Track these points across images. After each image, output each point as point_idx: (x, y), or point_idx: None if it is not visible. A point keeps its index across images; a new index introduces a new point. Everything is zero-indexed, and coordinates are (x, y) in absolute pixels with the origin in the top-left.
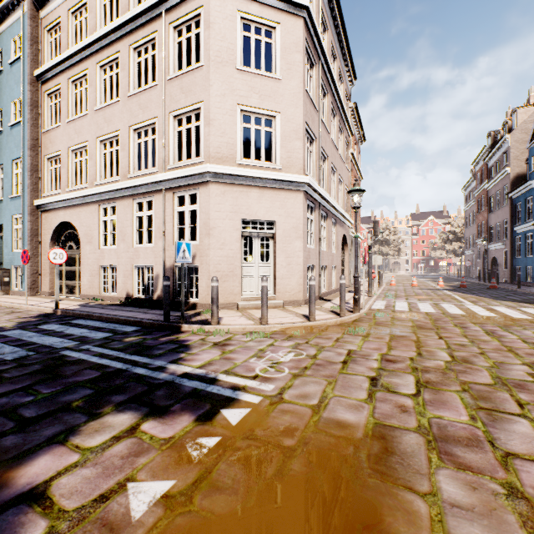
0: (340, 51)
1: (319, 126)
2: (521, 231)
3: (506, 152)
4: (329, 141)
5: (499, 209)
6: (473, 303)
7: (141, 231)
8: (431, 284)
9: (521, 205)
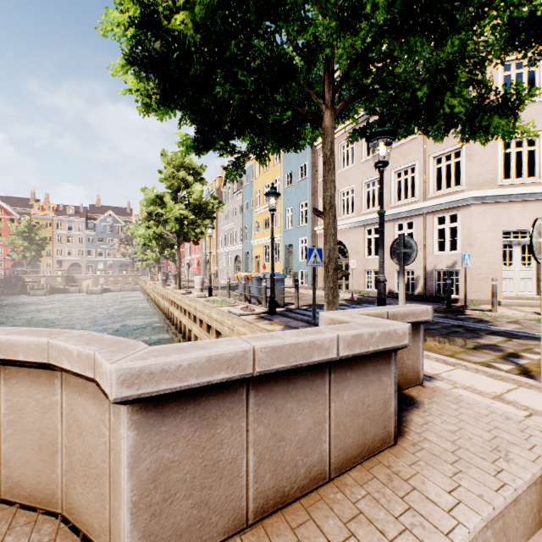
0: None
1: None
2: None
3: None
4: None
5: None
6: None
7: (370, 242)
8: None
9: None
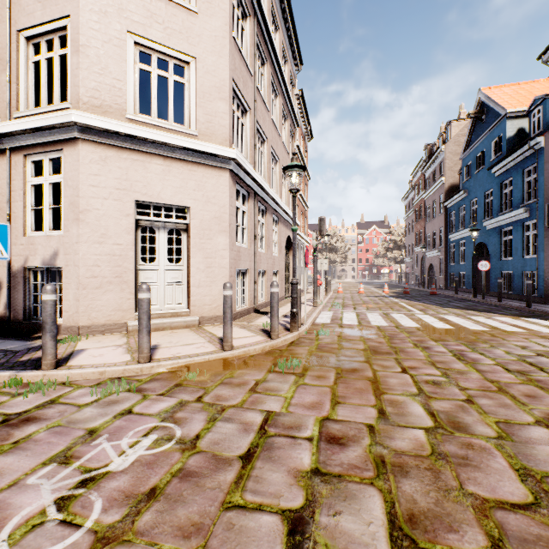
0: (283, 22)
1: (254, 95)
2: (455, 239)
3: (442, 163)
4: (269, 121)
5: (435, 218)
6: (422, 311)
7: None
8: (377, 290)
9: (455, 214)
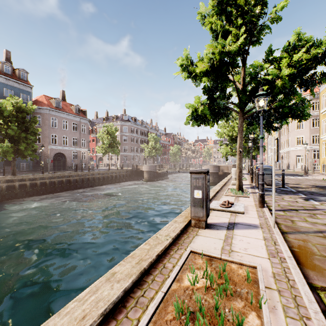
0: None
1: None
2: None
3: None
4: None
5: None
6: None
7: None
8: None
9: None
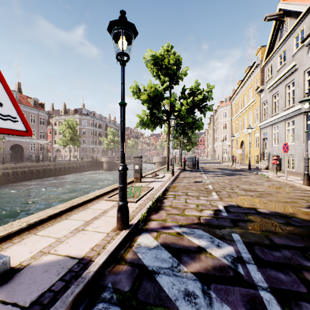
0: None
1: None
2: None
3: None
4: None
5: None
6: None
7: None
8: None
9: None
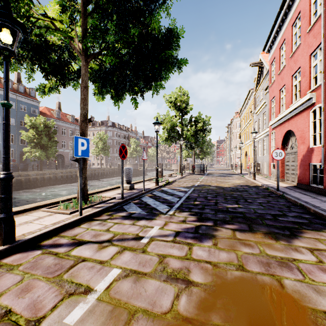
0: None
1: None
2: None
3: None
4: None
5: None
6: None
7: None
8: None
9: None
